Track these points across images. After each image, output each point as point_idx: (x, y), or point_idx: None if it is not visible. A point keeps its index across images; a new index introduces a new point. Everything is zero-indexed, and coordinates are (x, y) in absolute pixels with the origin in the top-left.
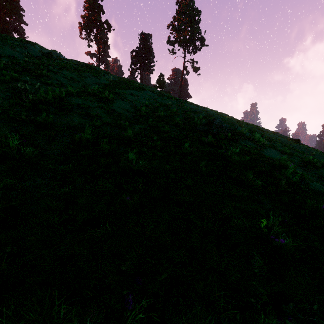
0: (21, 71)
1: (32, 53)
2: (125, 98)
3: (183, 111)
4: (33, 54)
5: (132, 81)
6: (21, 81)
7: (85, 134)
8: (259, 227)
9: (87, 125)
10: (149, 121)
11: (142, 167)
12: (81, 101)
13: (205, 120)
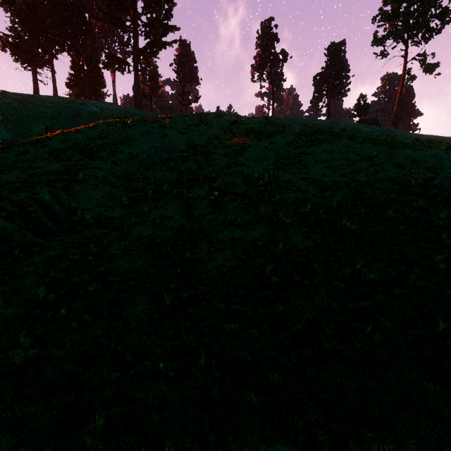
0: (234, 154)
1: (224, 126)
2: (319, 159)
3: (395, 163)
4: (225, 126)
5: (319, 124)
6: (241, 165)
7: (307, 208)
8: (430, 262)
9: (307, 202)
10: (351, 186)
11: (352, 229)
12: (287, 176)
13: (422, 179)
